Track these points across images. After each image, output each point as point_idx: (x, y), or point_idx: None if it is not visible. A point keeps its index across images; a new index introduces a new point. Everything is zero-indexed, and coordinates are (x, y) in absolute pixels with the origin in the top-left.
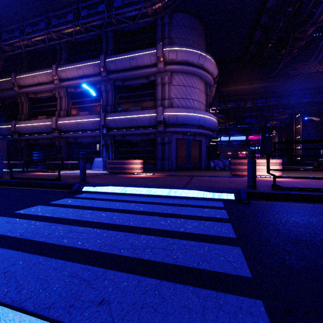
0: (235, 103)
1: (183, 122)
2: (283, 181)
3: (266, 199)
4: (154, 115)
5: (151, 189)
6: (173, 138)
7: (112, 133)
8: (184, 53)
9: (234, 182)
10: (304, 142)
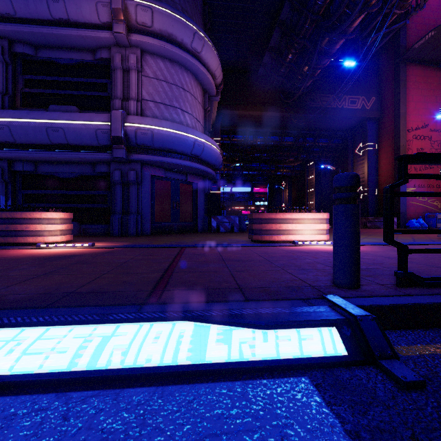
0: (242, 137)
1: (166, 145)
2: None
3: (412, 325)
4: (105, 124)
5: None
6: (147, 174)
7: (4, 154)
8: (167, 19)
9: (278, 263)
10: None
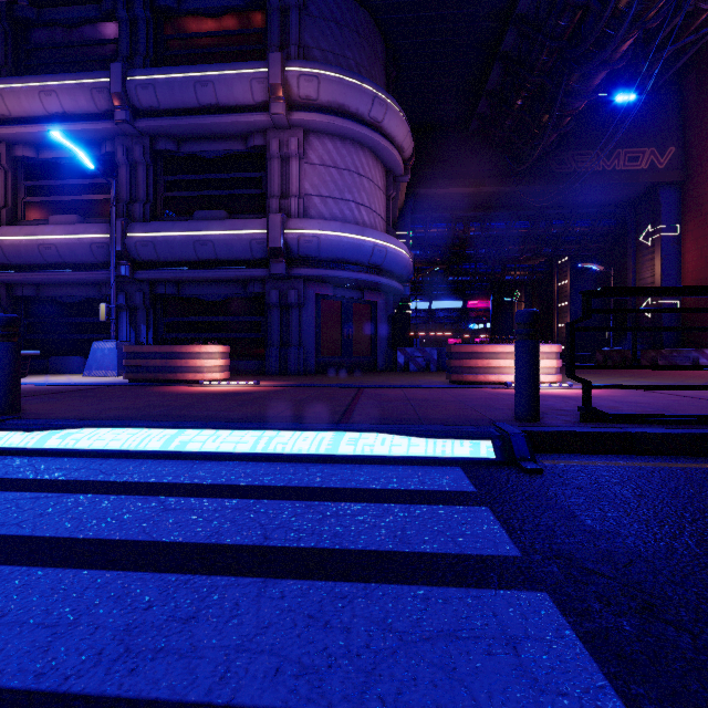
0: (446, 226)
1: (336, 255)
2: (577, 396)
3: (574, 450)
4: (261, 233)
5: (235, 434)
6: (311, 293)
7: (148, 276)
8: (337, 86)
9: (470, 403)
10: (660, 291)
